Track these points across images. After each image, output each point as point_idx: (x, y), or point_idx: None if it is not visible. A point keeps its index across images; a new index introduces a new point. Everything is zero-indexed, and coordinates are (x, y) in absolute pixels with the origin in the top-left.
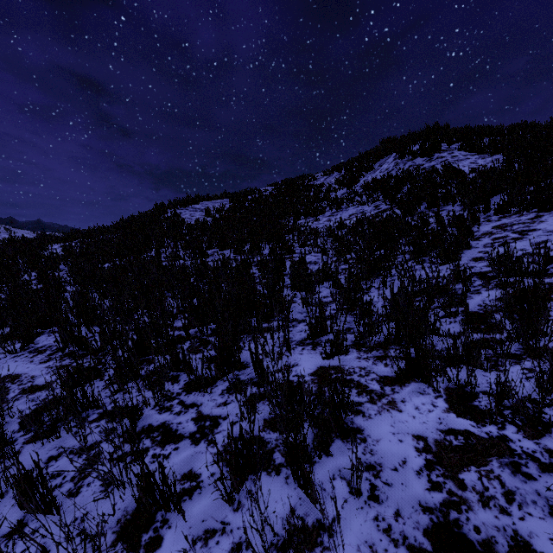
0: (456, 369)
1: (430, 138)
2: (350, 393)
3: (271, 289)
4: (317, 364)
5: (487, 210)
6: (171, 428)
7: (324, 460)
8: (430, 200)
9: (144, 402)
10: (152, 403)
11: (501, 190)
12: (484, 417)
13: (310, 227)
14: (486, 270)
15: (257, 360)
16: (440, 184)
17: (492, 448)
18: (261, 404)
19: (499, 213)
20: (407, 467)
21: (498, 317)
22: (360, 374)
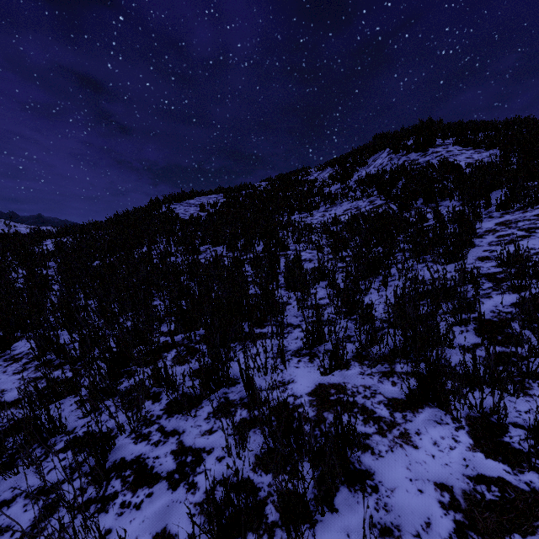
0: (476, 391)
1: (424, 133)
2: (355, 421)
3: (265, 290)
4: (315, 380)
5: (488, 206)
6: (146, 464)
7: (328, 519)
8: (427, 196)
9: (118, 428)
10: (128, 429)
11: (500, 185)
12: (520, 460)
13: (304, 223)
14: (495, 271)
15: (247, 379)
16: (436, 179)
17: (537, 507)
18: (252, 434)
19: (501, 209)
20: (432, 532)
21: (516, 326)
22: (365, 395)
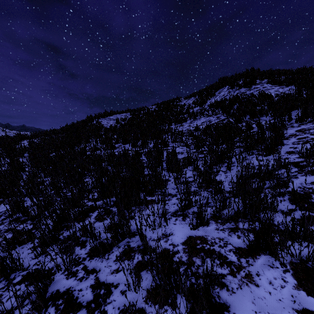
0: (295, 243)
1: (249, 77)
2: (214, 264)
3: (154, 172)
4: (187, 233)
5: (290, 120)
6: (73, 295)
7: None
8: (252, 114)
9: (56, 268)
10: (63, 268)
11: (297, 107)
12: None
13: (178, 130)
14: (298, 161)
15: (142, 234)
16: (257, 104)
17: None
18: (145, 273)
19: (299, 122)
20: None
21: None
22: (220, 245)
